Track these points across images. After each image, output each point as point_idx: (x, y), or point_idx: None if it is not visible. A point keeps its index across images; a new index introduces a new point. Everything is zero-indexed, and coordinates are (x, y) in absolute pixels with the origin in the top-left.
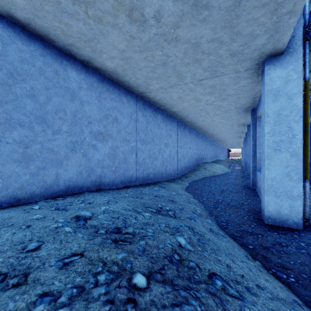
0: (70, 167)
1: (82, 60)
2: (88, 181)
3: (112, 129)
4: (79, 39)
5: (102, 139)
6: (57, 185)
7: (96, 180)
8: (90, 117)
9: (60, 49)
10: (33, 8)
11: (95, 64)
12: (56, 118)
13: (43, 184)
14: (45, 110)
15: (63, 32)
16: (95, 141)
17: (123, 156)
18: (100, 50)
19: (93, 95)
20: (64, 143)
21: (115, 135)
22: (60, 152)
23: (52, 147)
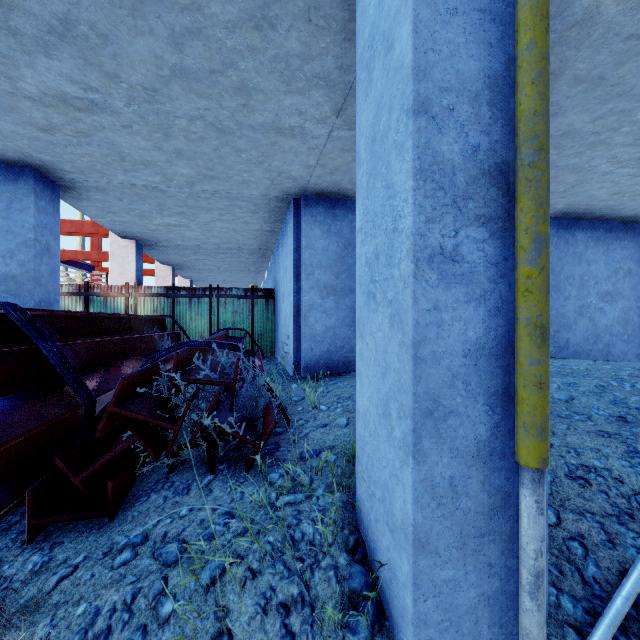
0: (577, 332)
1: (590, 218)
2: (594, 349)
3: (622, 285)
4: (600, 208)
5: (610, 300)
6: (567, 349)
7: (603, 348)
8: (596, 277)
9: (569, 218)
10: (568, 206)
11: (606, 217)
12: (566, 285)
13: (557, 345)
14: (558, 279)
15: (585, 209)
16: (602, 303)
17: (639, 321)
18: (621, 208)
19: (599, 251)
20: (572, 308)
21: (627, 294)
22: (569, 317)
23: (563, 313)
